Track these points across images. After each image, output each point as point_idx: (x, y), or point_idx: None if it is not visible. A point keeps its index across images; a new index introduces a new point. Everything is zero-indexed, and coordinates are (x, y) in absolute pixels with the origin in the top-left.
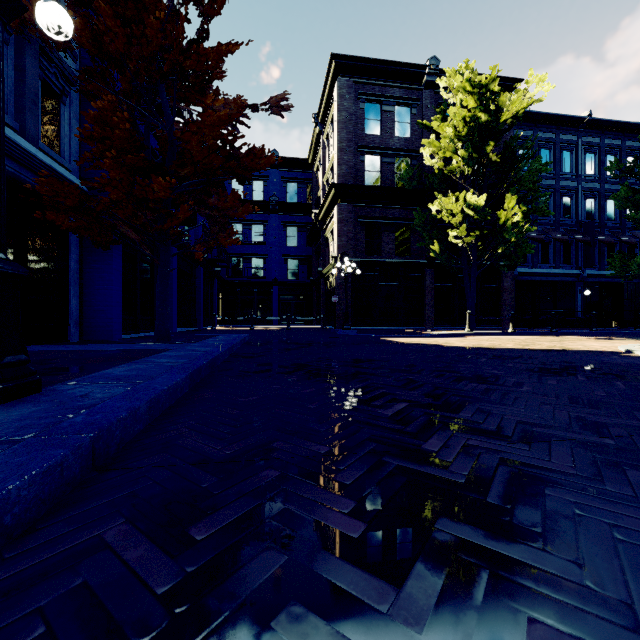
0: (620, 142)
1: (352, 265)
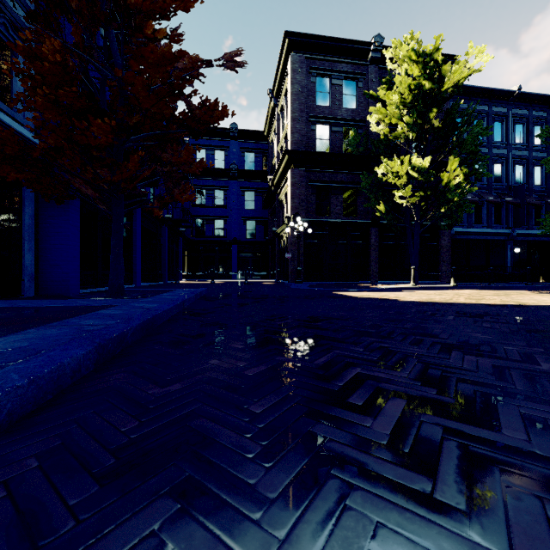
0: (546, 114)
1: (304, 224)
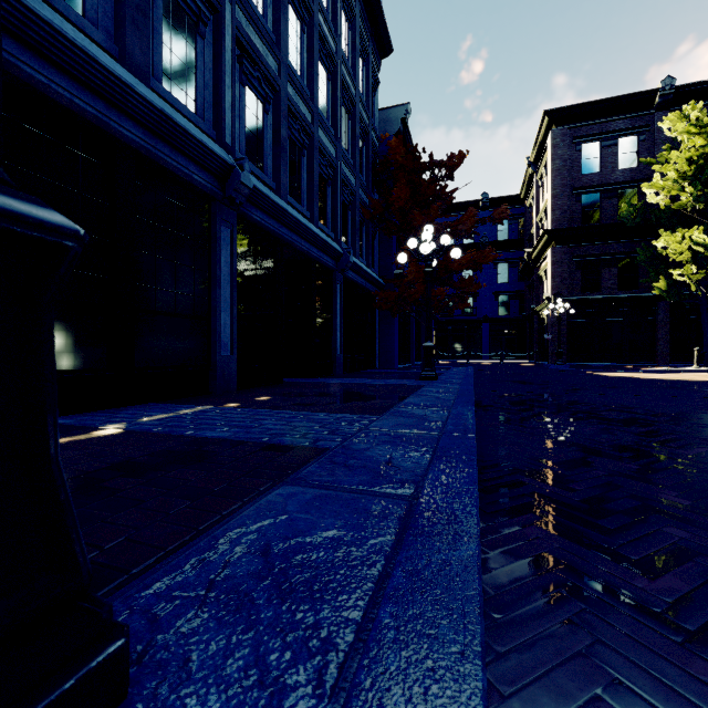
0: None
1: (565, 305)
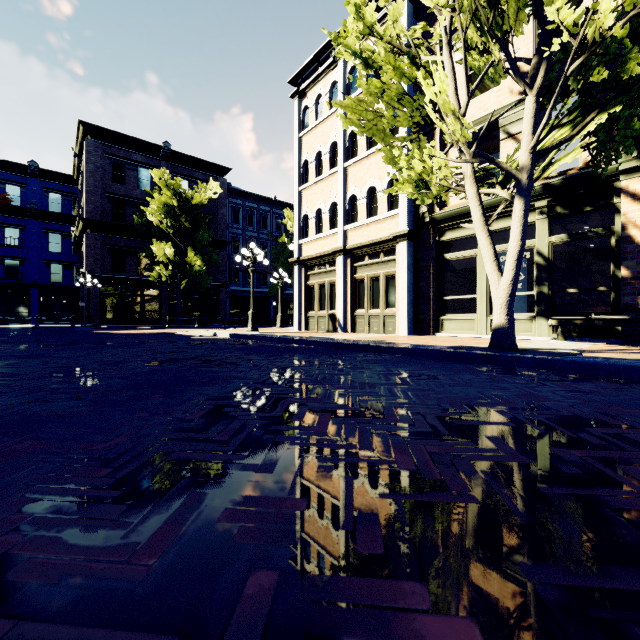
0: None
1: (94, 281)
